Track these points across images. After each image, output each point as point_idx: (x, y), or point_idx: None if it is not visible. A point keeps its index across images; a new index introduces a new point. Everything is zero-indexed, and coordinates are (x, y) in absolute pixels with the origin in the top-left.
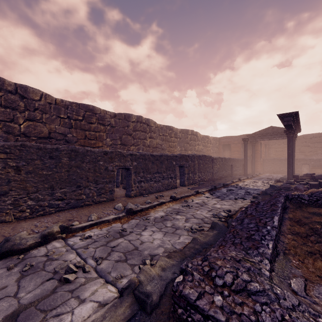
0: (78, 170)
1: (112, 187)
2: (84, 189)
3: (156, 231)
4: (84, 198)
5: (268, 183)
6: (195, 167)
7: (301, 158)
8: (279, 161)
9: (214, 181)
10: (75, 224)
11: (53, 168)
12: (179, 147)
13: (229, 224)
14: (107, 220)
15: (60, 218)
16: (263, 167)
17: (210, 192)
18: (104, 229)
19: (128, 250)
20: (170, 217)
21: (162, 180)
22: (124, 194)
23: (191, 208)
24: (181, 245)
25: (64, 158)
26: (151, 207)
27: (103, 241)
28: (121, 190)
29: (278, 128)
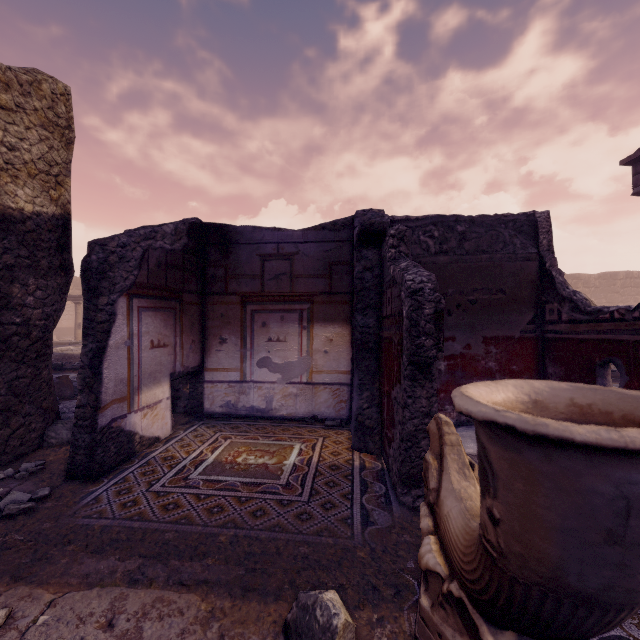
0: None
1: None
2: None
3: None
4: None
5: None
6: None
7: None
8: None
9: None
10: None
11: None
12: None
13: None
14: None
15: None
16: None
17: None
18: None
19: None
20: None
21: None
22: None
23: None
24: None
25: None
26: None
27: None
28: None
29: None
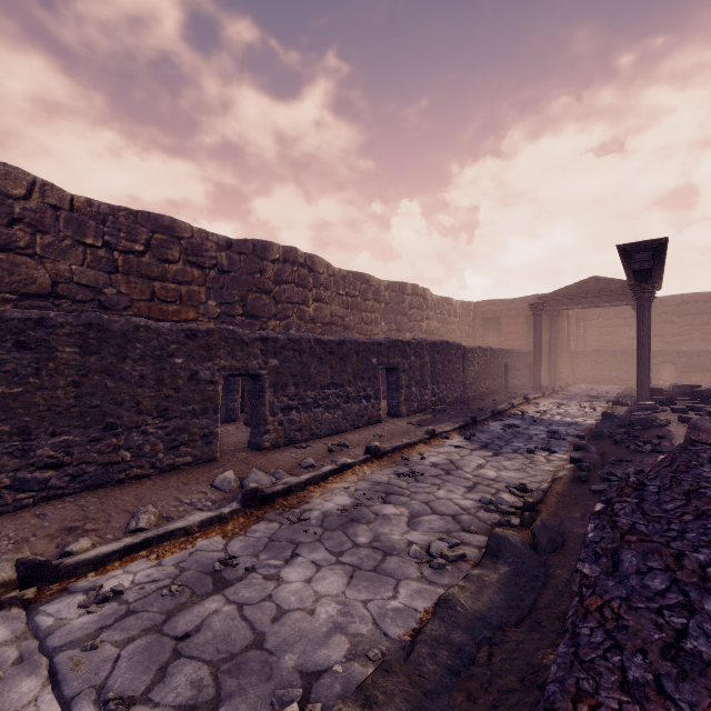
0: (109, 382)
1: (212, 427)
2: (126, 435)
3: (326, 565)
4: (126, 459)
5: (594, 407)
6: (424, 371)
7: (655, 349)
8: (610, 356)
9: (468, 405)
10: (78, 549)
11: (29, 376)
12: (386, 323)
13: (538, 538)
14: (182, 528)
15: (42, 524)
16: (573, 370)
17: (462, 433)
18: (169, 559)
19: (229, 652)
20: (367, 510)
21: (344, 405)
22: (245, 443)
23: (422, 481)
24: (405, 624)
25: (63, 348)
26: (315, 481)
27: (155, 612)
28: (240, 431)
29: (609, 281)
